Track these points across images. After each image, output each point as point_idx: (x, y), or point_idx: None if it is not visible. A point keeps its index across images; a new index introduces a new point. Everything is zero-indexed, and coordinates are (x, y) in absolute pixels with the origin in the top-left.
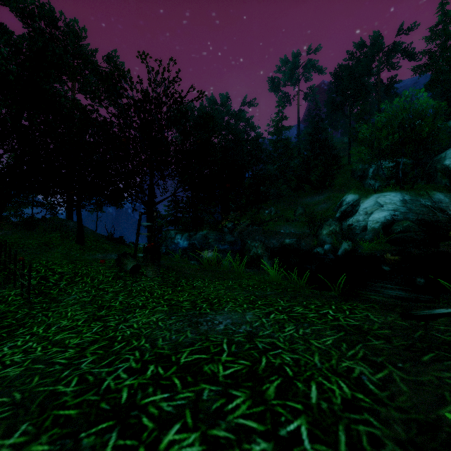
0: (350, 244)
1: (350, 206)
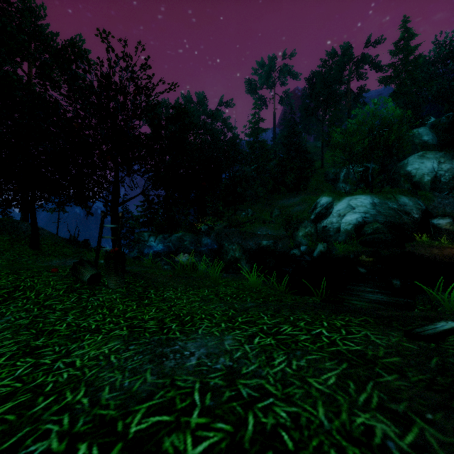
0: (325, 246)
1: (324, 209)
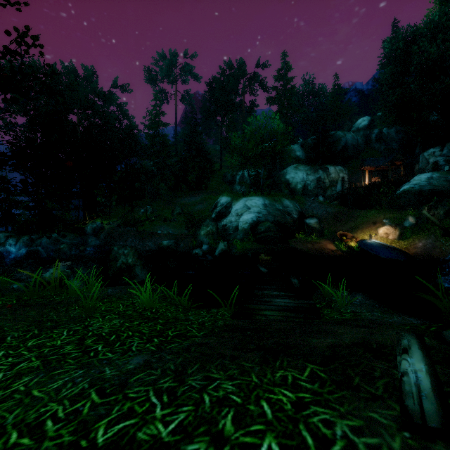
0: (226, 244)
1: (224, 208)
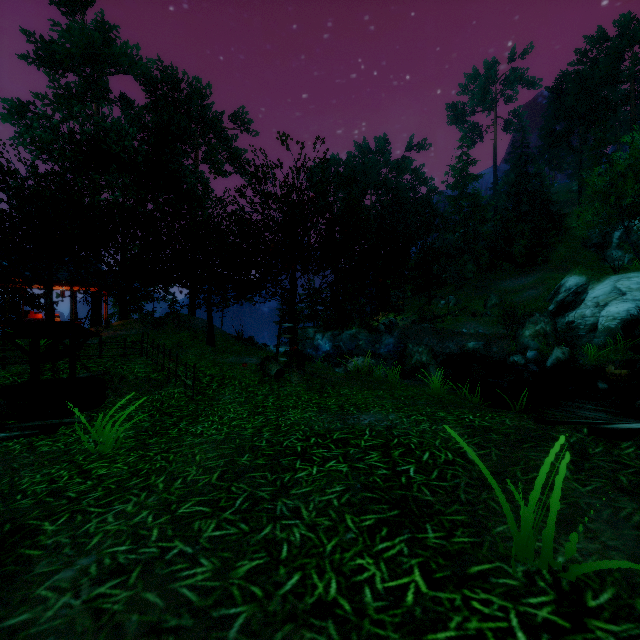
0: (566, 352)
1: (572, 294)
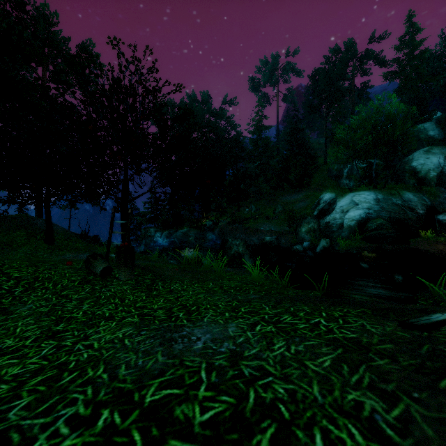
0: (328, 242)
1: (327, 205)
